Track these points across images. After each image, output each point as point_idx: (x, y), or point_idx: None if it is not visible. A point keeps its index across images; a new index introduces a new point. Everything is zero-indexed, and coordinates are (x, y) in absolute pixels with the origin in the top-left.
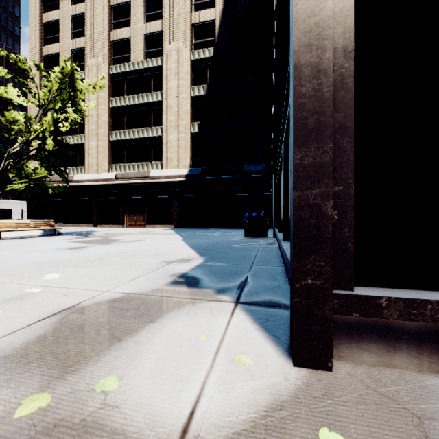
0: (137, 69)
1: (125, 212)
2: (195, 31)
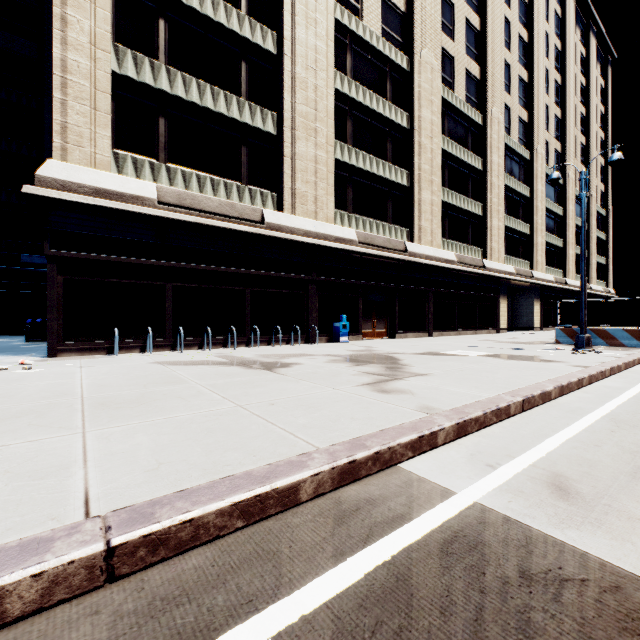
0: None
1: None
2: None
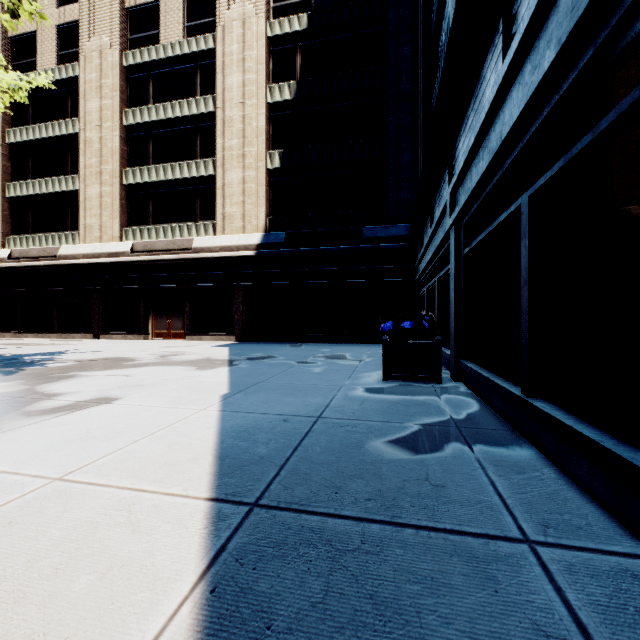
0: (171, 56)
1: (150, 313)
2: None
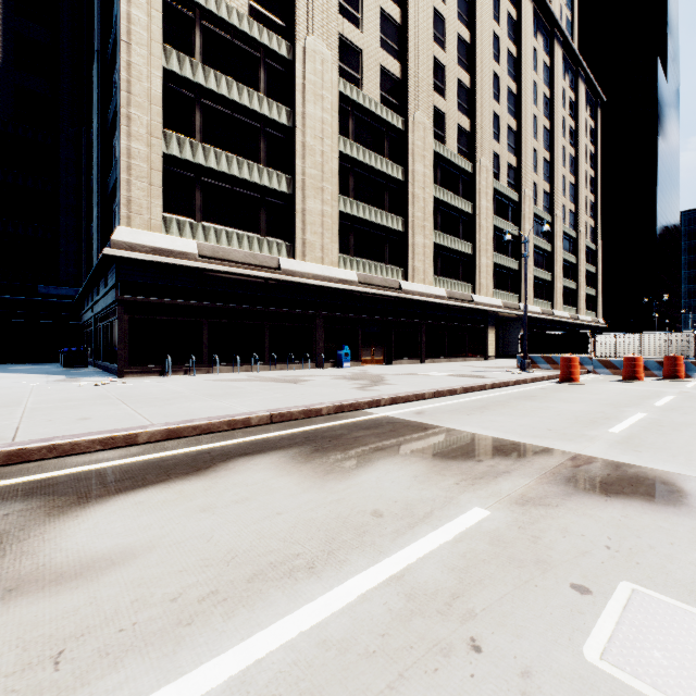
0: None
1: None
2: None
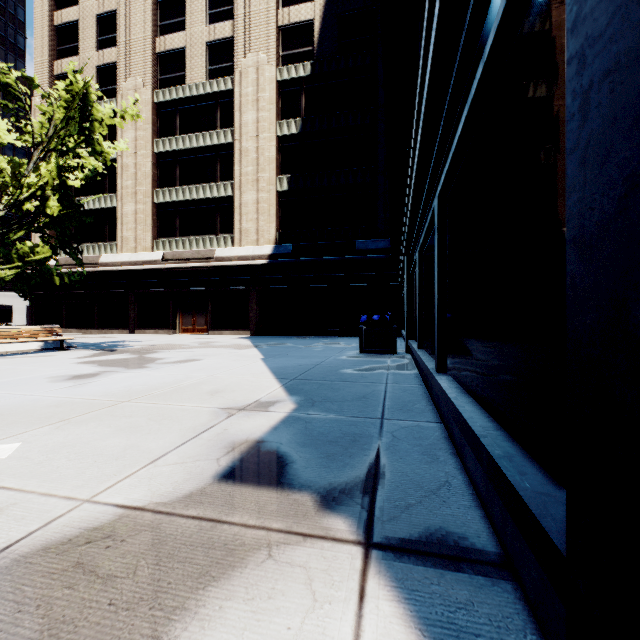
0: (196, 95)
1: (178, 312)
2: (284, 38)
